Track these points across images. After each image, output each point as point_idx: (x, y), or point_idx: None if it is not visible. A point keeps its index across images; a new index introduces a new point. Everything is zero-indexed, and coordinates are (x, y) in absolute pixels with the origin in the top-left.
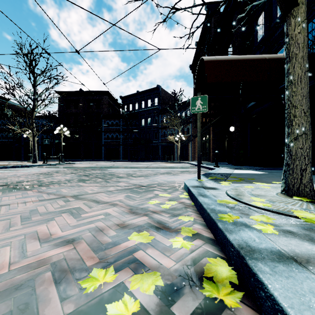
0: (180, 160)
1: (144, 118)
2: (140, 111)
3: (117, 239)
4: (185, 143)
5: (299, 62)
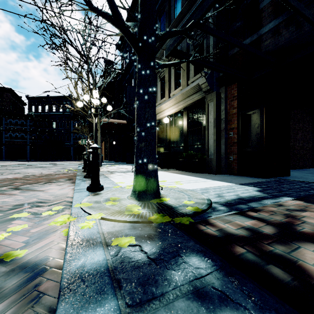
0: None
1: (56, 121)
2: (50, 114)
3: (62, 170)
4: None
5: (99, 141)
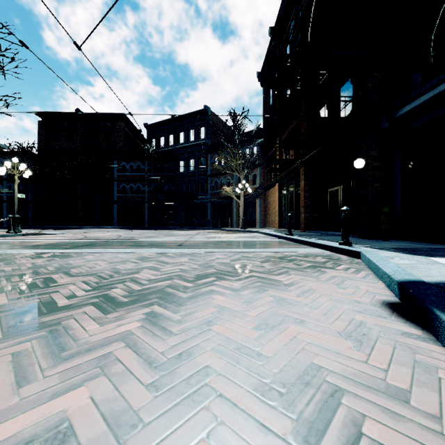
0: (244, 226)
1: (184, 160)
2: (176, 149)
3: None
4: (251, 199)
5: None
